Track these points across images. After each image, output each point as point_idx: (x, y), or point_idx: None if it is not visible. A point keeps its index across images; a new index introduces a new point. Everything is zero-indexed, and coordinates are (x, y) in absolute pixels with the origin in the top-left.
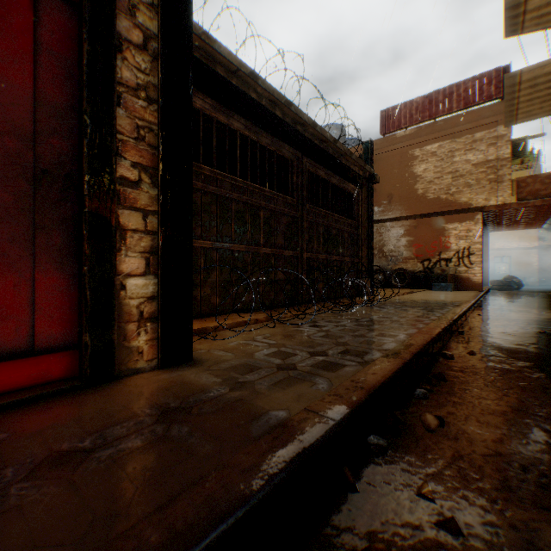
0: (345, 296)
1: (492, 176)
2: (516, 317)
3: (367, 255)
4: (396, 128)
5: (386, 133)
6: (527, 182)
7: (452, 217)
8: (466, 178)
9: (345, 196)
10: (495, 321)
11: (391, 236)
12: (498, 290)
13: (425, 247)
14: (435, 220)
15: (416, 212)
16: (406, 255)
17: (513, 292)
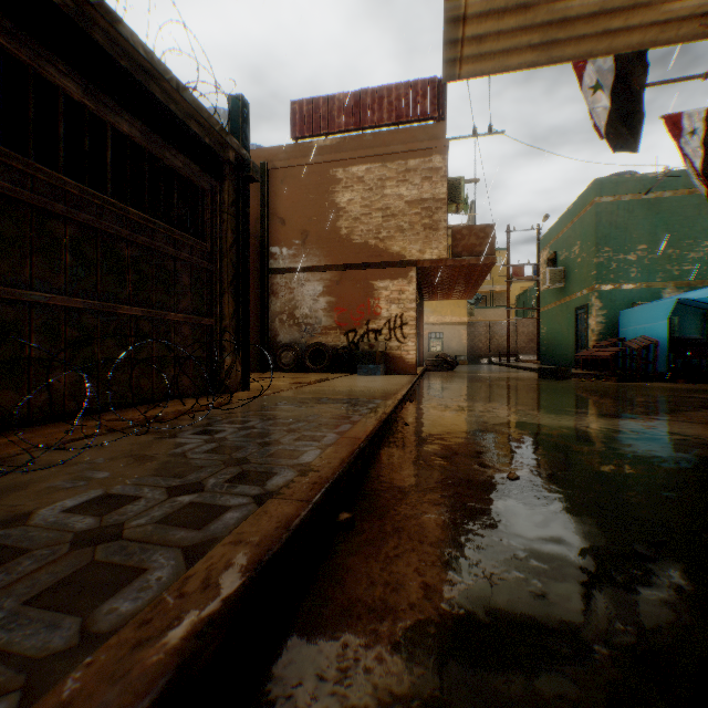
0: (172, 397)
1: (429, 220)
2: (461, 424)
3: (235, 313)
4: (313, 133)
5: (300, 139)
6: (464, 233)
7: (383, 272)
8: (399, 220)
9: (192, 195)
10: (432, 442)
11: (306, 294)
12: (434, 371)
13: (351, 312)
14: (363, 275)
15: (339, 260)
16: (326, 323)
17: (449, 373)
